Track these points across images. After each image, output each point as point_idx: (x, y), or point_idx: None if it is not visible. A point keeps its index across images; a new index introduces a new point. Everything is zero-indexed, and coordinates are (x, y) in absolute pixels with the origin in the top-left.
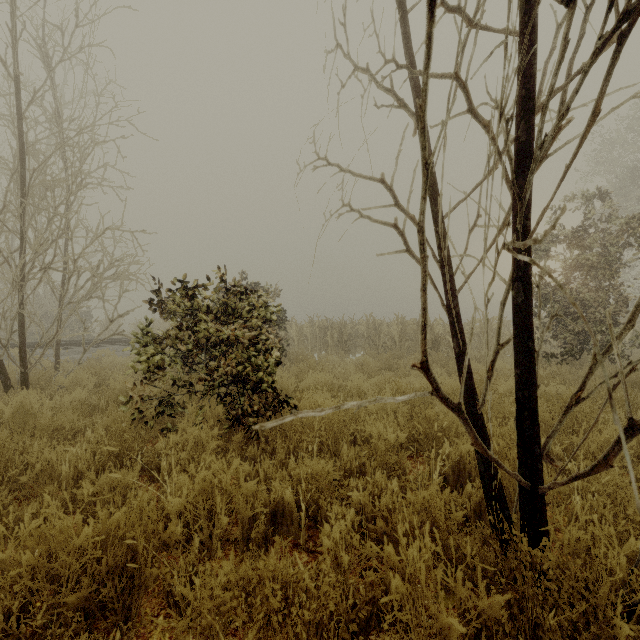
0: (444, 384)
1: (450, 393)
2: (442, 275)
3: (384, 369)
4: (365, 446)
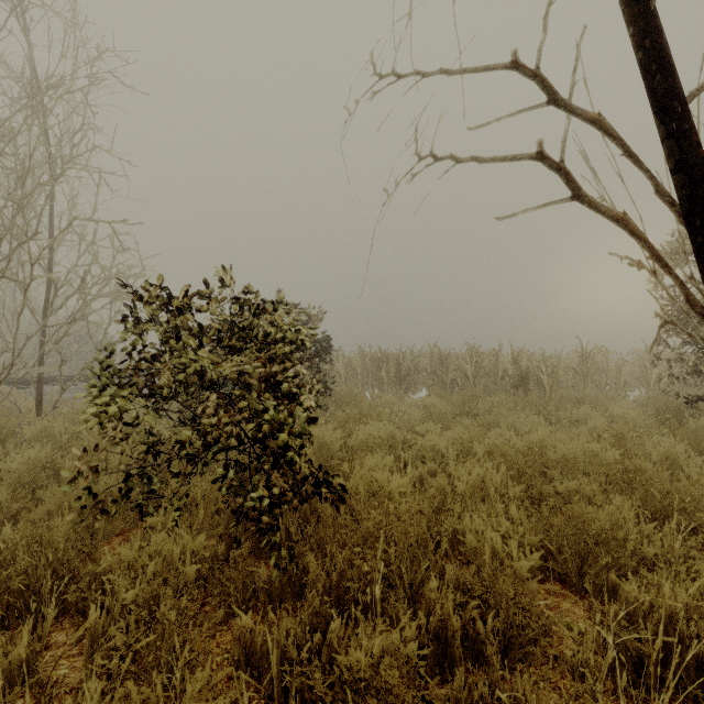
0: (570, 447)
1: (581, 461)
2: (691, 232)
3: (459, 415)
4: (464, 569)
